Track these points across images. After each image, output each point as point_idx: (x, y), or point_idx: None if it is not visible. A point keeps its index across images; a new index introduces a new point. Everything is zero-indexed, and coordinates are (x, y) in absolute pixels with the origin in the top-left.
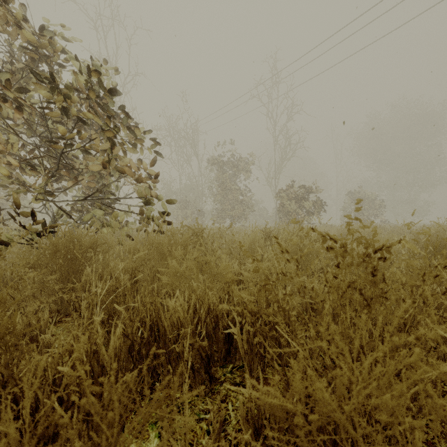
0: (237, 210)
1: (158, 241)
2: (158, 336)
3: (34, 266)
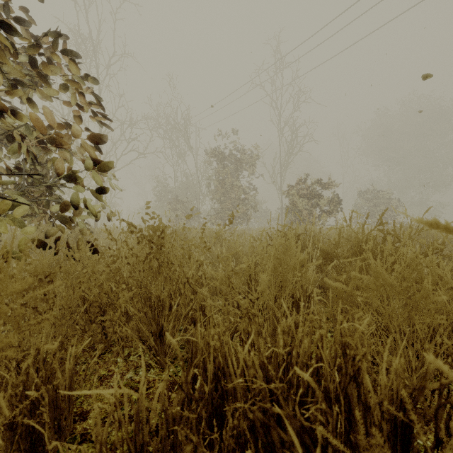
0: (239, 210)
1: None
2: None
3: None
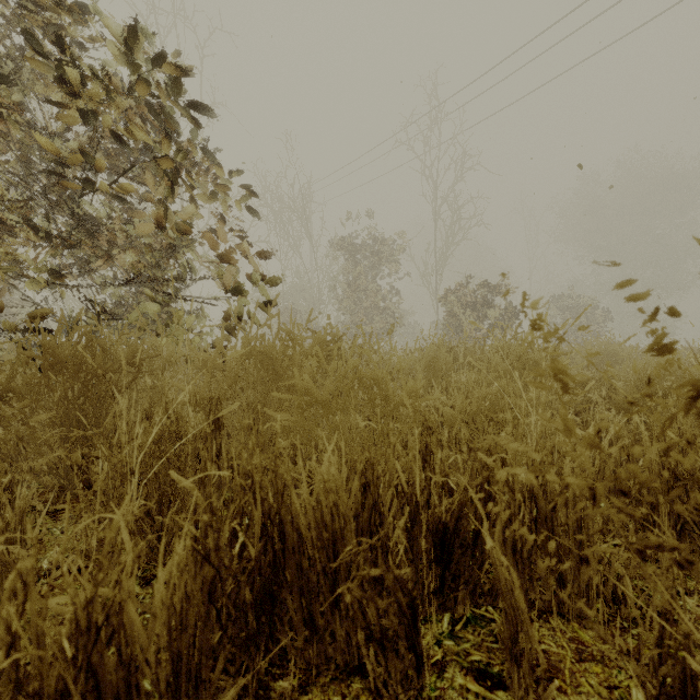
0: (377, 324)
1: (263, 348)
2: (281, 553)
3: (7, 395)
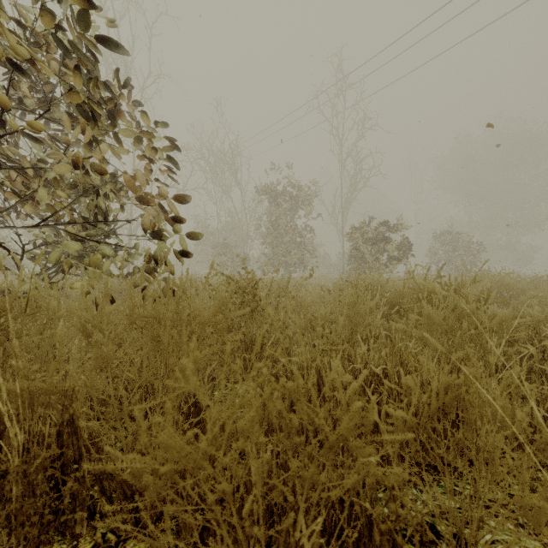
0: (294, 256)
1: (150, 311)
2: None
3: None
